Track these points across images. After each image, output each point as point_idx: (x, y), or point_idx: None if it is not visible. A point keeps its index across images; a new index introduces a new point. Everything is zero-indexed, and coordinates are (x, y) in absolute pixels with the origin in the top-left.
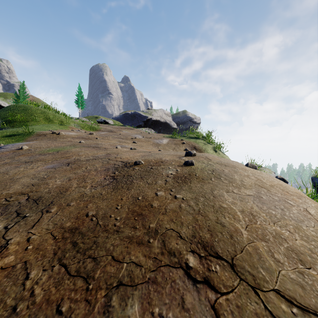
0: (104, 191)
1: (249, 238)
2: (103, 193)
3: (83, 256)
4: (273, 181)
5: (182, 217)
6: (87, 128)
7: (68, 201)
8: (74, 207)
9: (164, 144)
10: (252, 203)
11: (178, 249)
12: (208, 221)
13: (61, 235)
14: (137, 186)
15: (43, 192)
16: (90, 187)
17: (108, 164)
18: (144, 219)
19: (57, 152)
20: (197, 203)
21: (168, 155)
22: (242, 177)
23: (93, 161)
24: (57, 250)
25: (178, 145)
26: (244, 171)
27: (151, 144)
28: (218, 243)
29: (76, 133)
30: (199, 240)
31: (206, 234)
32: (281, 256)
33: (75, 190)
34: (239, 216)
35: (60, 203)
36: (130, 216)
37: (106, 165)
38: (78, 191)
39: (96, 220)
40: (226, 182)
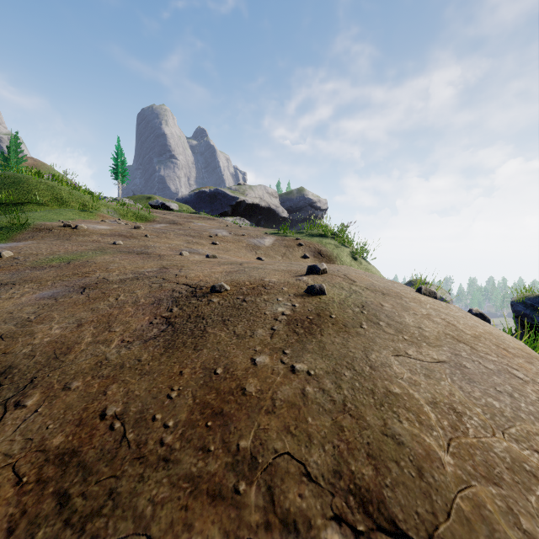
0: (146, 353)
1: (459, 475)
2: (144, 357)
3: (77, 538)
4: (475, 326)
5: (309, 420)
6: (131, 218)
7: (68, 378)
8: (77, 395)
9: (267, 246)
10: (449, 383)
11: (304, 511)
12: (365, 430)
13: (35, 473)
14: (214, 341)
15: (19, 355)
16: (118, 342)
17: (160, 289)
18: (228, 427)
19: (67, 263)
20: (339, 385)
21: (275, 271)
22: (418, 320)
23: (133, 284)
24: (19, 519)
25: (291, 248)
26: (418, 304)
27: (244, 247)
28: (394, 491)
29: (110, 226)
30: (350, 485)
31: (364, 467)
32: (537, 523)
33: (87, 349)
34: (428, 416)
35: (50, 384)
36: (198, 419)
37: (156, 293)
38: (92, 353)
39: (121, 428)
40: (391, 331)
